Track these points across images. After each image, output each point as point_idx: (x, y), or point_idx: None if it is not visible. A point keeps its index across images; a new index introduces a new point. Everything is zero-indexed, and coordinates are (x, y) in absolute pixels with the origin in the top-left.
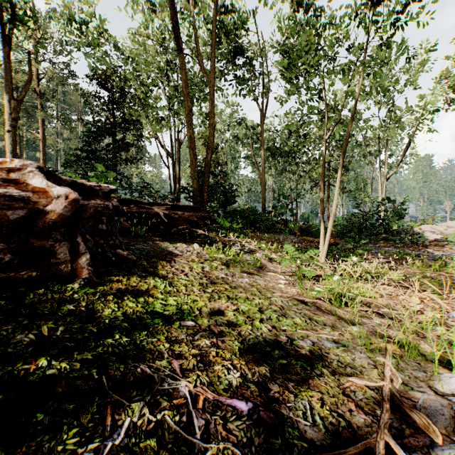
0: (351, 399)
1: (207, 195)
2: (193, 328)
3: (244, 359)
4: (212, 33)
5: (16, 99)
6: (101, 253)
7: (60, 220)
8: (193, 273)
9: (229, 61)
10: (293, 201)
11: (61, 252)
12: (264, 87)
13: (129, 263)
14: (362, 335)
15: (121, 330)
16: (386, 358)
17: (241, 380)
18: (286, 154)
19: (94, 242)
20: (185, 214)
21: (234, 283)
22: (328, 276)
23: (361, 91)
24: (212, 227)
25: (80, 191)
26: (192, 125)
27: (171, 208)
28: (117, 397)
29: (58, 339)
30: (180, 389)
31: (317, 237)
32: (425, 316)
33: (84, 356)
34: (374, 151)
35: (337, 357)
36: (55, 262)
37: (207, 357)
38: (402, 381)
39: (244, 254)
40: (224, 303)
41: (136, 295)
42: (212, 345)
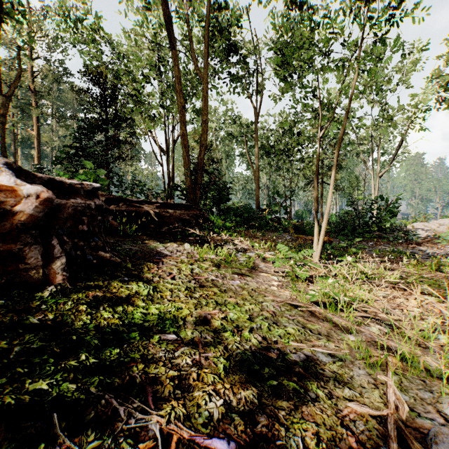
0: (351, 431)
1: (201, 193)
2: (173, 343)
3: (230, 381)
4: (206, 30)
5: (5, 95)
6: (80, 256)
7: (31, 221)
8: (181, 275)
9: (223, 59)
10: (287, 199)
11: (32, 257)
12: (258, 86)
13: (112, 266)
14: (361, 349)
15: (90, 348)
16: (388, 376)
17: (224, 410)
18: (280, 152)
19: (73, 244)
20: (177, 212)
21: (224, 286)
22: (322, 279)
23: (356, 87)
24: (205, 226)
25: (59, 189)
26: (185, 122)
27: (162, 206)
28: (70, 442)
29: (10, 363)
30: (149, 427)
31: (311, 235)
32: (427, 325)
33: (38, 386)
34: (367, 149)
35: (333, 375)
36: (24, 268)
37: (186, 379)
38: (407, 404)
39: (237, 254)
40: (211, 310)
41: (115, 303)
42: (193, 363)
